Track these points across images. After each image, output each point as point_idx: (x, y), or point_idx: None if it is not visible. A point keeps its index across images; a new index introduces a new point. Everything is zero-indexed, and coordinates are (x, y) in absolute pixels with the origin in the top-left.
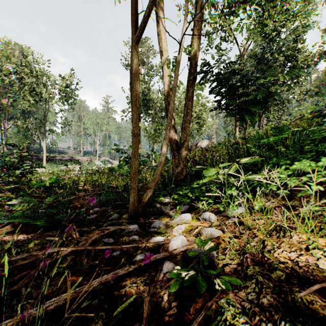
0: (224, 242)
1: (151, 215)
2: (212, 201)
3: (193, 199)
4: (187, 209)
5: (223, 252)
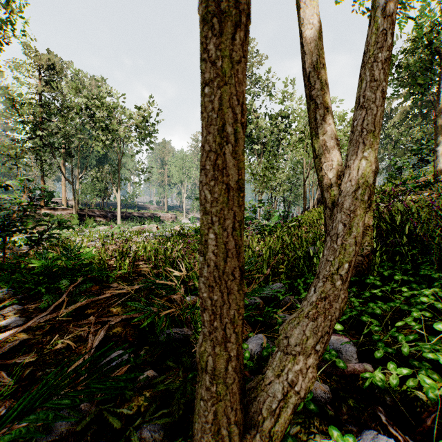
0: None
1: None
2: None
3: None
4: None
5: None
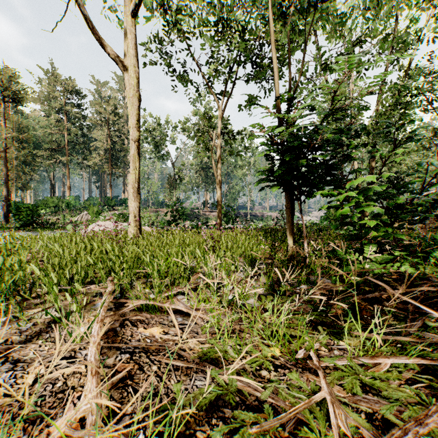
0: None
1: None
2: None
3: None
4: None
5: None
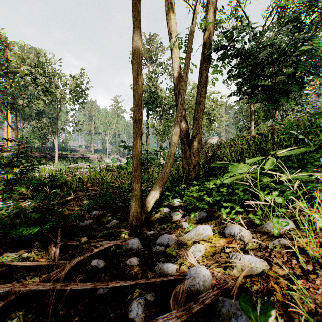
0: (280, 288)
1: (157, 224)
2: (241, 209)
3: (210, 204)
4: (204, 217)
5: (286, 315)
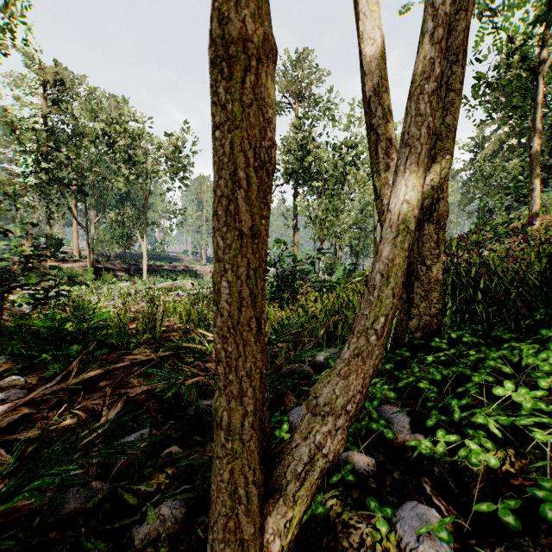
0: None
1: None
2: None
3: None
4: None
5: None
